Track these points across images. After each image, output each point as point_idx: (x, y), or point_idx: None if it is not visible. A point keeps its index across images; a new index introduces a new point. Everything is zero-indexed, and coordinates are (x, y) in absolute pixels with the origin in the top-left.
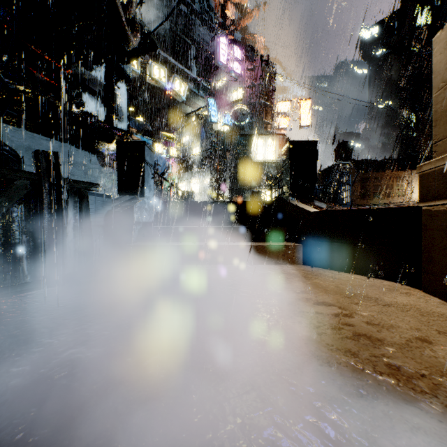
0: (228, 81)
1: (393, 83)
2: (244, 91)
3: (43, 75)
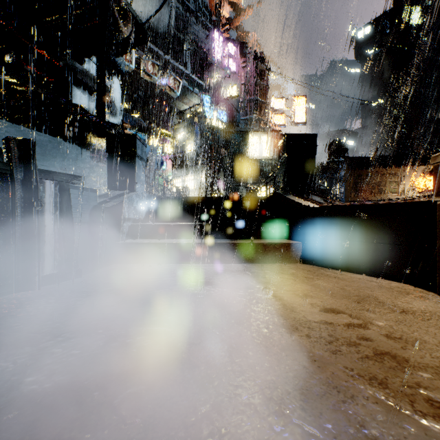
0: (223, 78)
1: (385, 82)
2: (238, 87)
3: (33, 68)
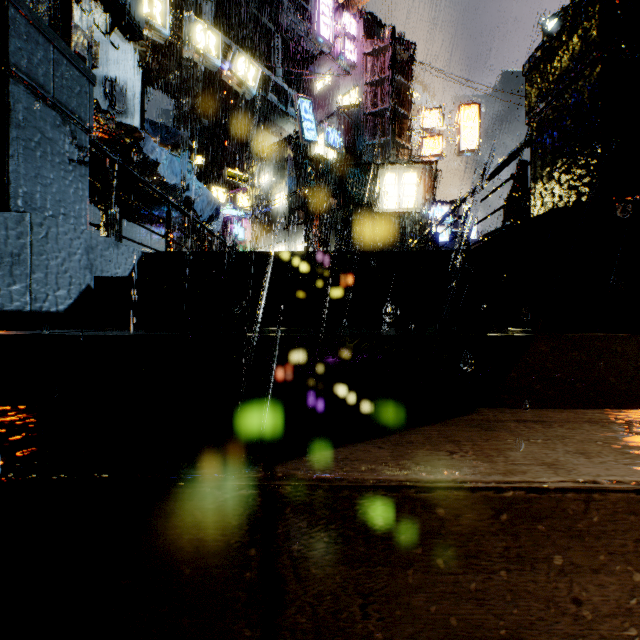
0: (335, 75)
1: None
2: (361, 91)
3: None
